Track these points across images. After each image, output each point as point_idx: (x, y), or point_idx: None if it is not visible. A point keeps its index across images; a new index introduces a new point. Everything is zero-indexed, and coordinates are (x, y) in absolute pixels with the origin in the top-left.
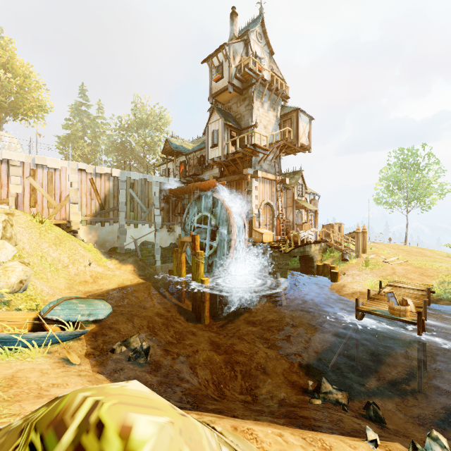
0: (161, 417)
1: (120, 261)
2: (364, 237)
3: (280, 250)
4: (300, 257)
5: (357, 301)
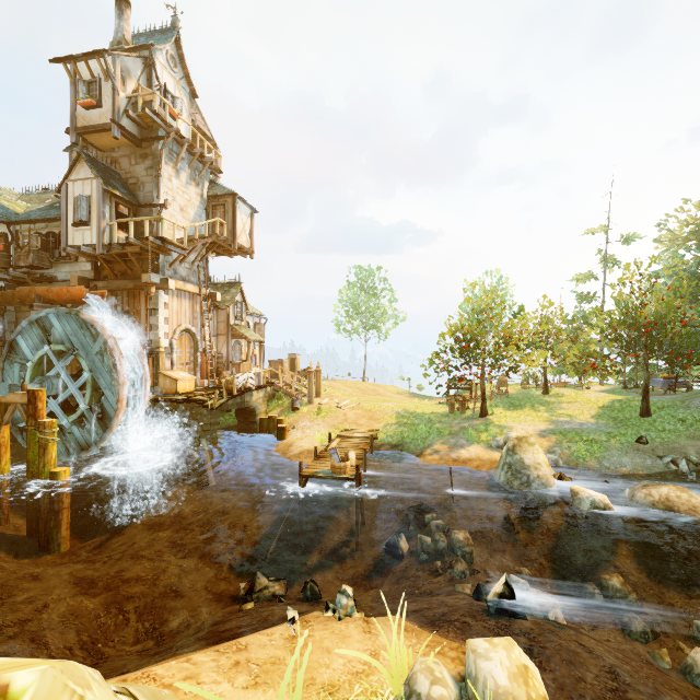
0: (40, 666)
1: None
2: (318, 376)
3: (205, 405)
4: (238, 410)
5: (301, 465)
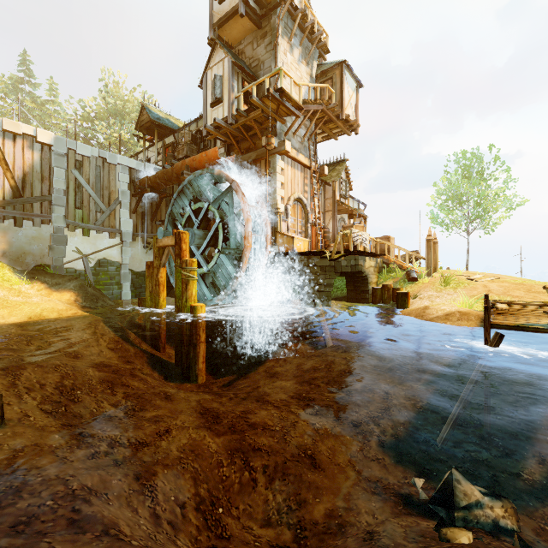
0: None
1: (49, 286)
2: (435, 249)
3: (323, 256)
4: (348, 278)
5: (488, 312)
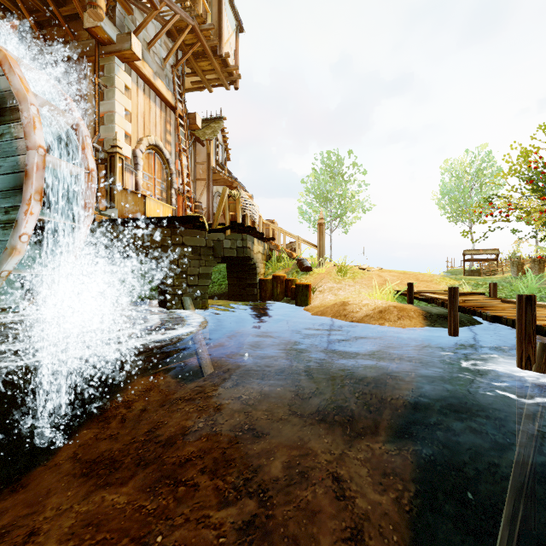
0: None
1: None
2: None
3: (199, 224)
4: (230, 267)
5: (533, 306)
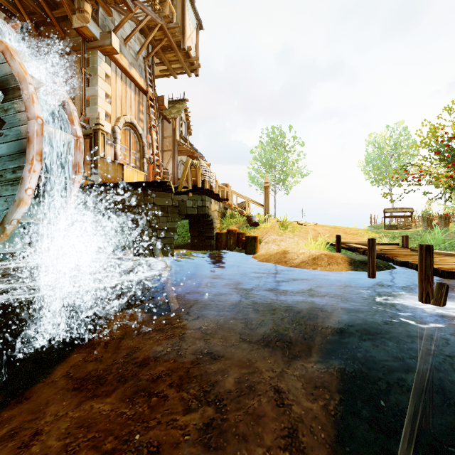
0: None
1: None
2: None
3: (167, 187)
4: (192, 223)
5: (431, 253)
